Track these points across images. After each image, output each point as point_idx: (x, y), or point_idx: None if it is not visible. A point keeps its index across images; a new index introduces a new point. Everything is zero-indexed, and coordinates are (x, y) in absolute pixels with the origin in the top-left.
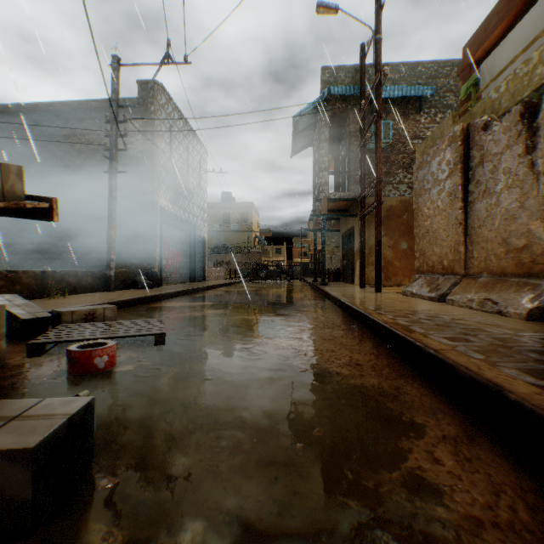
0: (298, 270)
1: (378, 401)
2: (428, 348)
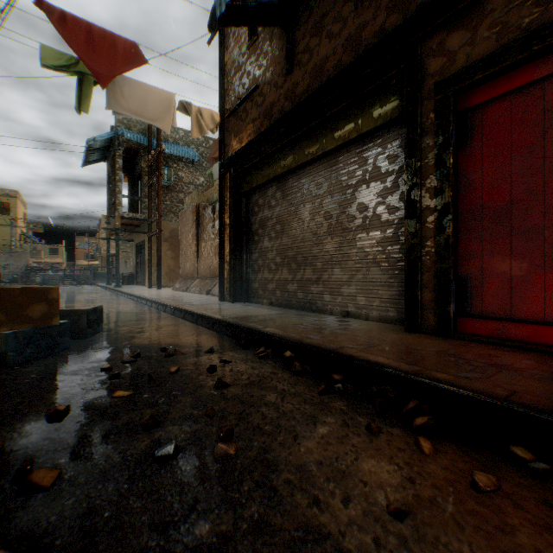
0: (88, 275)
1: (137, 313)
2: (158, 301)
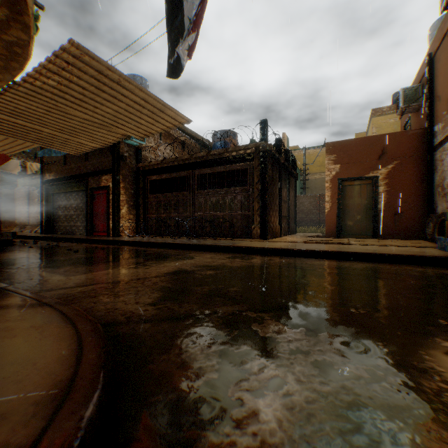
0: None
1: None
2: None
